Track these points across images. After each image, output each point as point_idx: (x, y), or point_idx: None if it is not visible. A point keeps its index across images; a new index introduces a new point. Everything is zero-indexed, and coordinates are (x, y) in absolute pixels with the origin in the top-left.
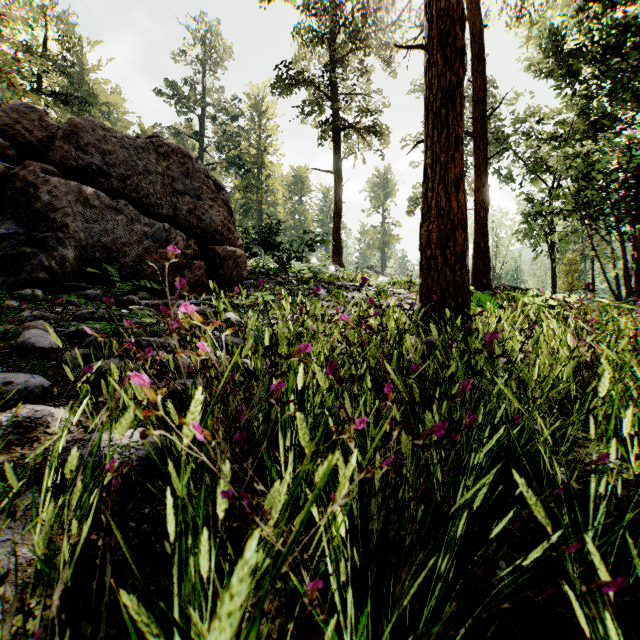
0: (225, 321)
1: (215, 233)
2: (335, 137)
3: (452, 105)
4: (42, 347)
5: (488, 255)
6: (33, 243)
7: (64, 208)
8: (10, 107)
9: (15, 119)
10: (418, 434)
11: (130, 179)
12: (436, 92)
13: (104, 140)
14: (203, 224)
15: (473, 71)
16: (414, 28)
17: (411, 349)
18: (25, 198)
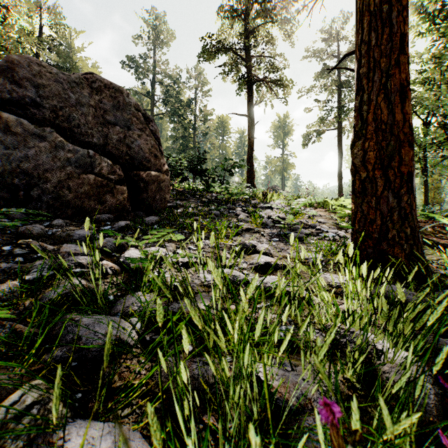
0: (121, 263)
1: (142, 159)
2: (249, 88)
3: None
4: None
5: None
6: None
7: None
8: None
9: None
10: None
11: (62, 110)
12: None
13: (40, 75)
14: (132, 151)
15: None
16: None
17: None
18: None
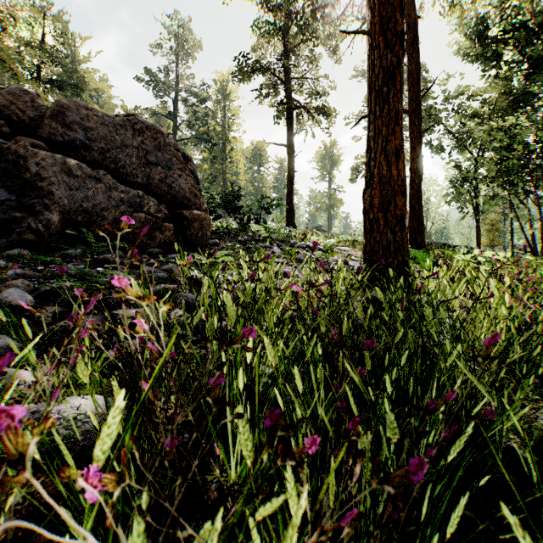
0: (189, 278)
1: (183, 199)
2: (288, 115)
3: (393, 83)
4: (18, 305)
5: (422, 217)
6: (23, 208)
7: (50, 178)
8: (7, 90)
9: (11, 101)
10: (391, 480)
11: (109, 152)
12: (378, 72)
13: (87, 118)
14: (173, 191)
15: (409, 56)
16: (357, 20)
17: (361, 315)
18: (16, 169)
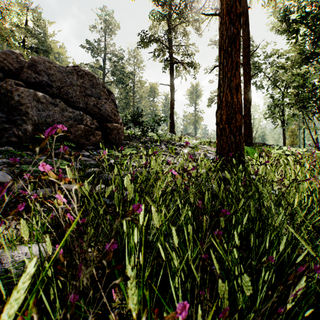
0: (109, 164)
1: (107, 116)
2: (171, 67)
3: (234, 45)
4: (1, 181)
5: (251, 127)
6: (10, 122)
7: (26, 103)
8: (2, 52)
9: (4, 58)
10: None
11: (63, 88)
12: (225, 38)
13: (49, 68)
14: (101, 112)
15: (243, 31)
16: (212, 9)
17: (217, 190)
18: (6, 98)
